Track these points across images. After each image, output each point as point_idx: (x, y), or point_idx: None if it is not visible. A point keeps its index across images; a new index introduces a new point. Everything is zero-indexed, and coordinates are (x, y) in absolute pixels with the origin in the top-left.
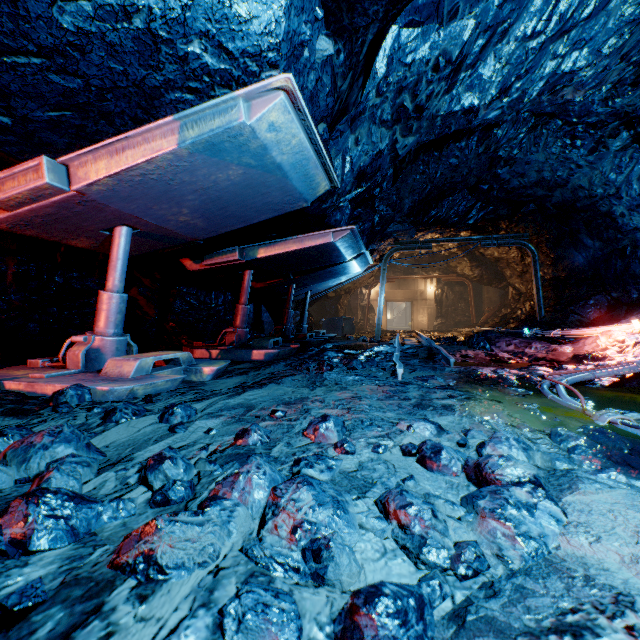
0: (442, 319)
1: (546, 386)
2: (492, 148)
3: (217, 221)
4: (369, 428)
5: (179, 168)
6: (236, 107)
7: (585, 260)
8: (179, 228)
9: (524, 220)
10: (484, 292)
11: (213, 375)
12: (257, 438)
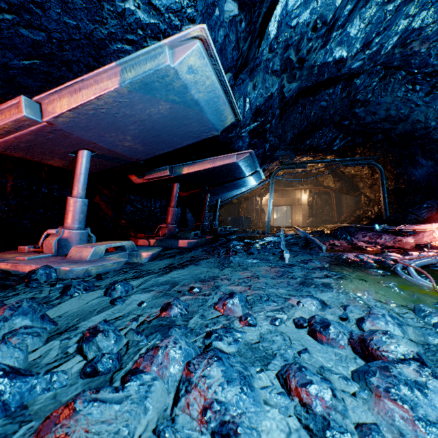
0: (313, 218)
1: (399, 268)
2: (352, 93)
3: (152, 146)
4: (266, 303)
5: (122, 103)
6: (163, 53)
7: (420, 175)
8: (125, 151)
9: (374, 147)
10: (343, 199)
11: (149, 258)
12: (177, 311)
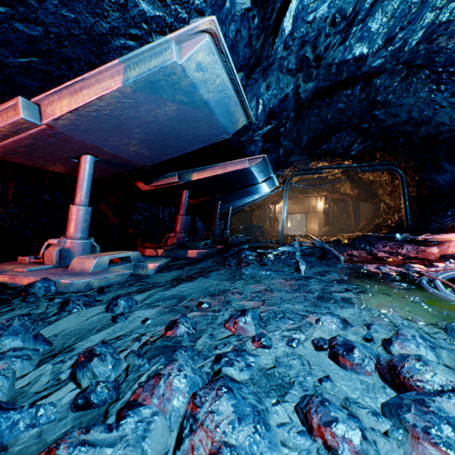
0: (329, 227)
1: (425, 281)
2: (372, 94)
3: (159, 150)
4: (282, 321)
5: (125, 104)
6: (169, 49)
7: (444, 181)
8: (130, 156)
9: (394, 151)
10: (361, 206)
11: (156, 270)
12: (184, 330)
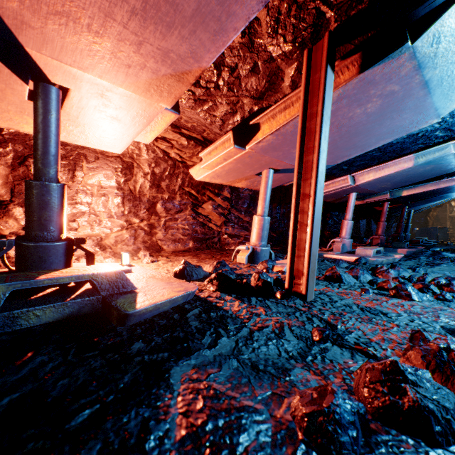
0: None
1: None
2: None
3: (398, 184)
4: None
5: (405, 171)
6: (448, 147)
7: None
8: (376, 190)
9: None
10: None
11: (399, 259)
12: None
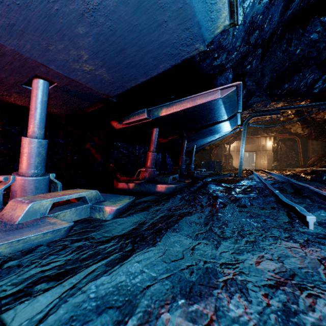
0: (277, 162)
1: None
2: None
3: (120, 72)
4: None
5: None
6: None
7: None
8: (89, 81)
9: None
10: (309, 144)
11: (114, 214)
12: None
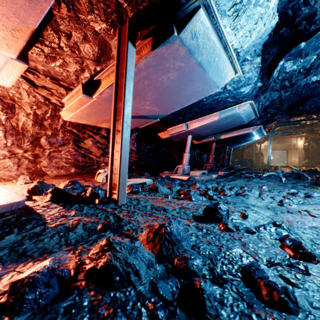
0: (308, 160)
1: None
2: None
3: (215, 131)
4: (276, 189)
5: (215, 122)
6: (235, 109)
7: None
8: (203, 134)
9: None
10: None
11: (215, 177)
12: (246, 188)
